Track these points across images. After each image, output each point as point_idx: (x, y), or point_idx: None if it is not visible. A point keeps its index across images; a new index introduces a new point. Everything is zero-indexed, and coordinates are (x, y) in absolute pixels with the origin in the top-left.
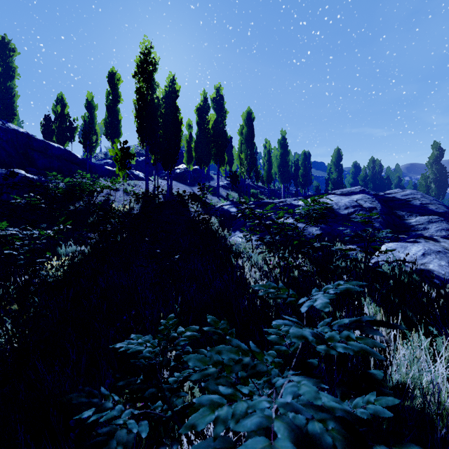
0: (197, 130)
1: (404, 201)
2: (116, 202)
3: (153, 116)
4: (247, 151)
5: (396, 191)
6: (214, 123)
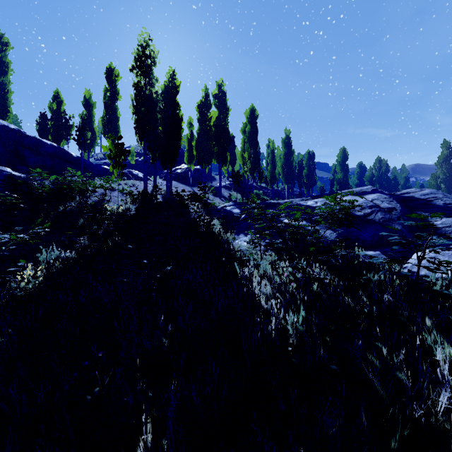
0: (198, 128)
1: (425, 201)
2: (111, 202)
3: (152, 112)
4: (250, 150)
5: (413, 191)
6: (216, 121)
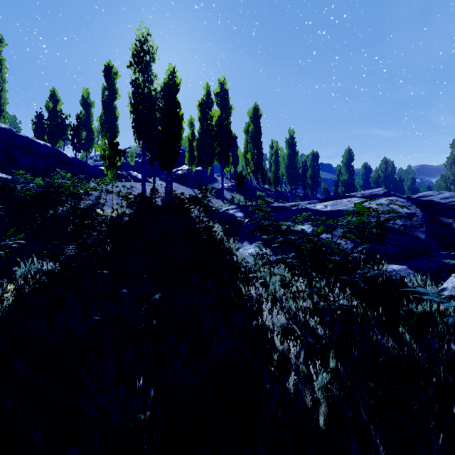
0: (199, 127)
1: (446, 206)
2: (106, 206)
3: (151, 111)
4: (253, 151)
5: (431, 194)
6: (218, 120)
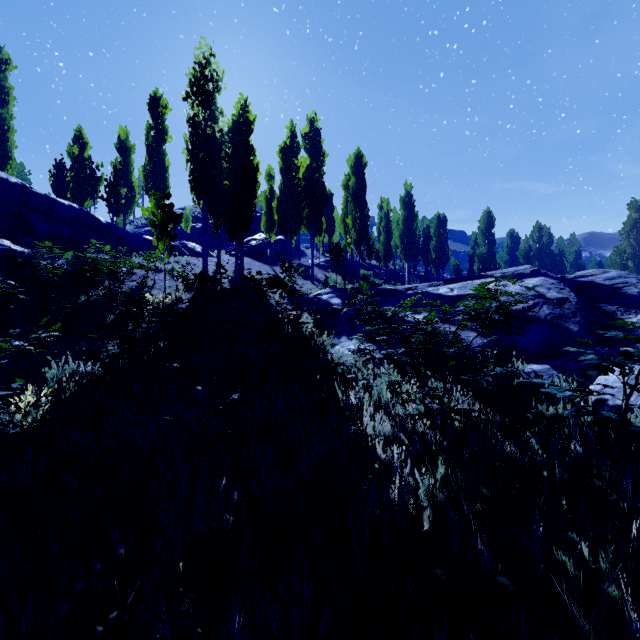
0: (281, 182)
1: (610, 289)
2: (155, 289)
3: (215, 159)
4: (355, 213)
5: (592, 273)
6: (306, 172)
